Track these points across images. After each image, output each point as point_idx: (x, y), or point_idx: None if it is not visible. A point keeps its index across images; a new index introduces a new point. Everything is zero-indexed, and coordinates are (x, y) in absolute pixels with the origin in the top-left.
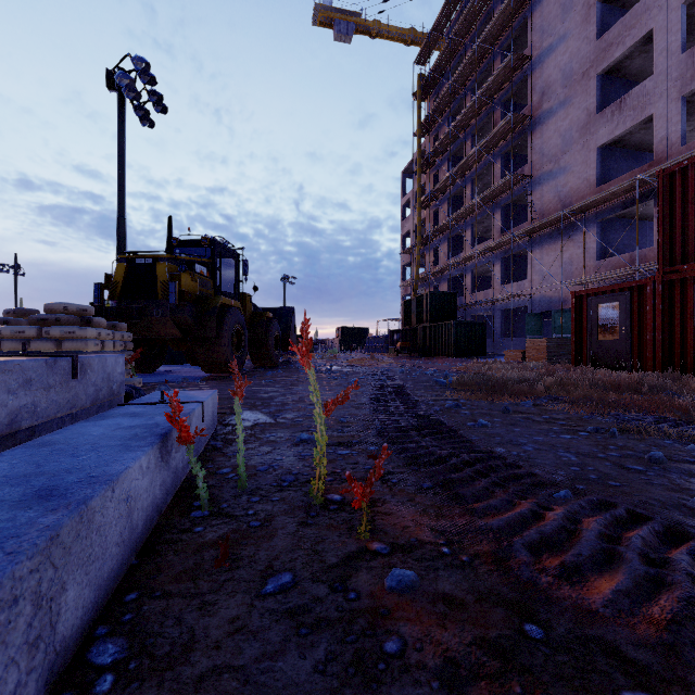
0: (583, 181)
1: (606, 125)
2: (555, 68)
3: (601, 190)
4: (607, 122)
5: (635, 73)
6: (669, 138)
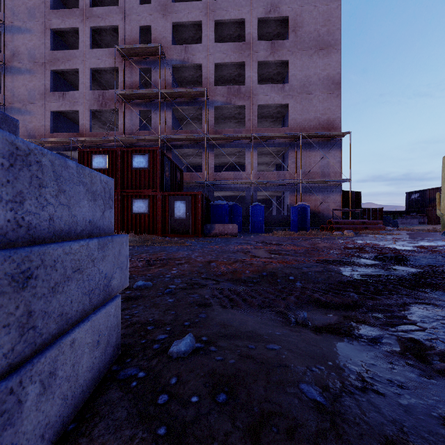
0: (43, 126)
1: (56, 101)
2: (23, 45)
3: (53, 135)
4: (57, 100)
5: (71, 81)
6: (85, 125)
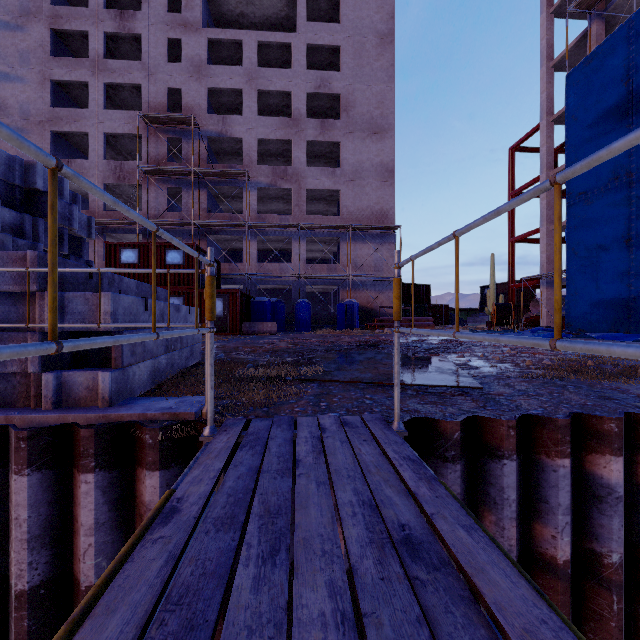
0: None
1: None
2: (13, 97)
3: None
4: None
5: (75, 143)
6: (98, 202)
